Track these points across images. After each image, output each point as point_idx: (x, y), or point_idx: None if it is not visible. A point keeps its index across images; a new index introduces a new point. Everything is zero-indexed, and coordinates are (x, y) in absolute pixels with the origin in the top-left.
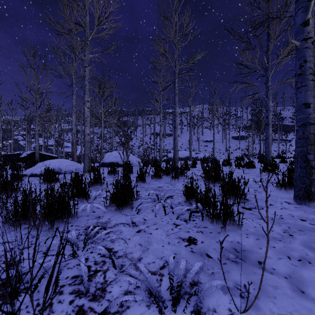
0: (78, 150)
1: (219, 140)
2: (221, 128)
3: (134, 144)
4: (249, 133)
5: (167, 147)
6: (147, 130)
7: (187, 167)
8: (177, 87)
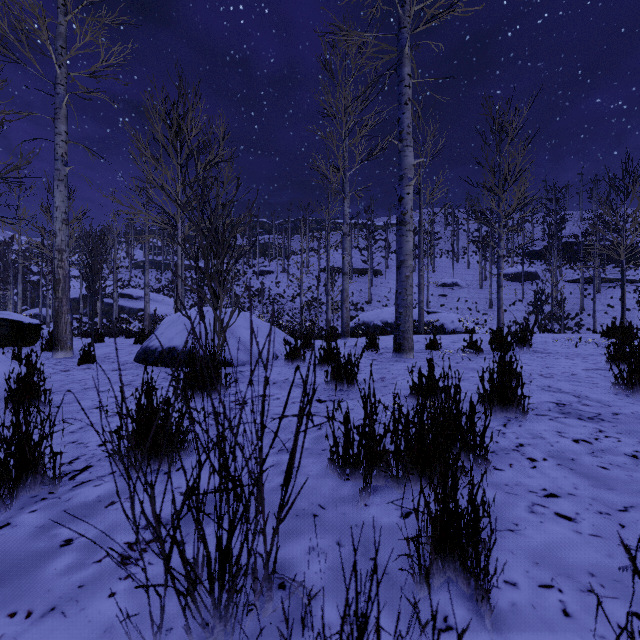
0: (161, 305)
1: (473, 283)
2: (474, 256)
3: (282, 293)
4: (541, 266)
5: (356, 298)
6: (313, 261)
7: (513, 398)
8: (409, 78)
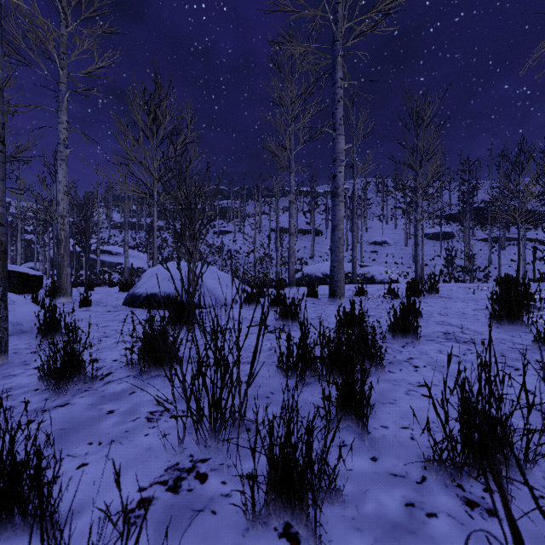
0: (136, 260)
1: (399, 241)
2: (400, 218)
3: (239, 250)
4: (456, 227)
5: (301, 254)
6: (264, 223)
7: (410, 328)
8: (341, 81)
